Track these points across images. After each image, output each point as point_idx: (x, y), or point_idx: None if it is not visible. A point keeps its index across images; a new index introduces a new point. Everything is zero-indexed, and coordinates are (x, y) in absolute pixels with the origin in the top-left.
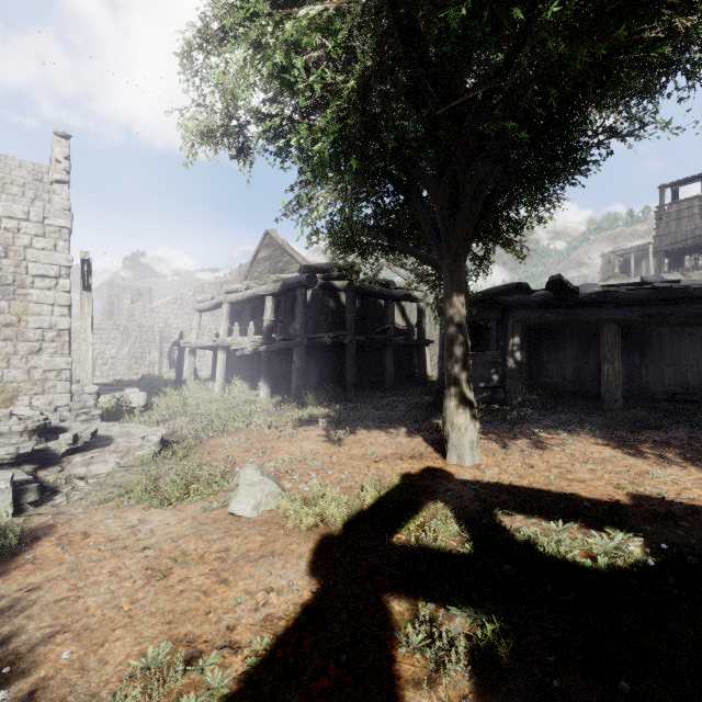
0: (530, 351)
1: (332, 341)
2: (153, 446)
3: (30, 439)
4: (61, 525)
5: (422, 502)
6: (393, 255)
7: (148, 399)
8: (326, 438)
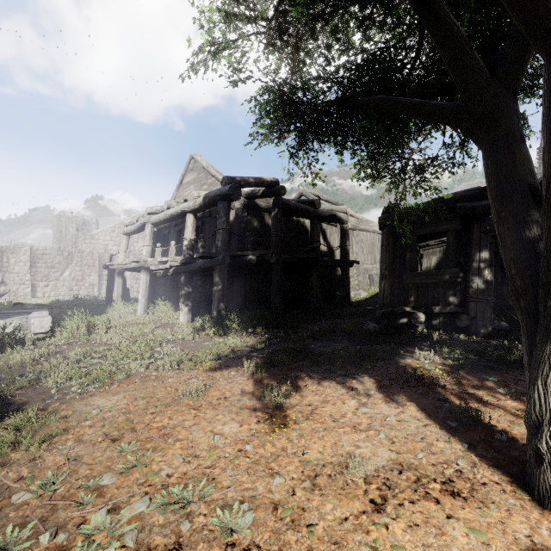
0: None
1: (257, 261)
2: None
3: None
4: None
5: None
6: (346, 132)
7: (53, 324)
8: (255, 400)
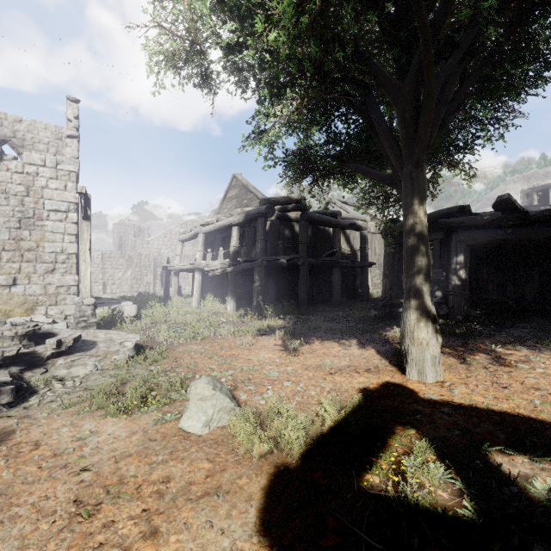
0: (470, 270)
1: (288, 263)
2: (127, 352)
3: (20, 343)
4: (20, 432)
5: (390, 428)
6: (343, 179)
7: (138, 311)
8: (282, 347)
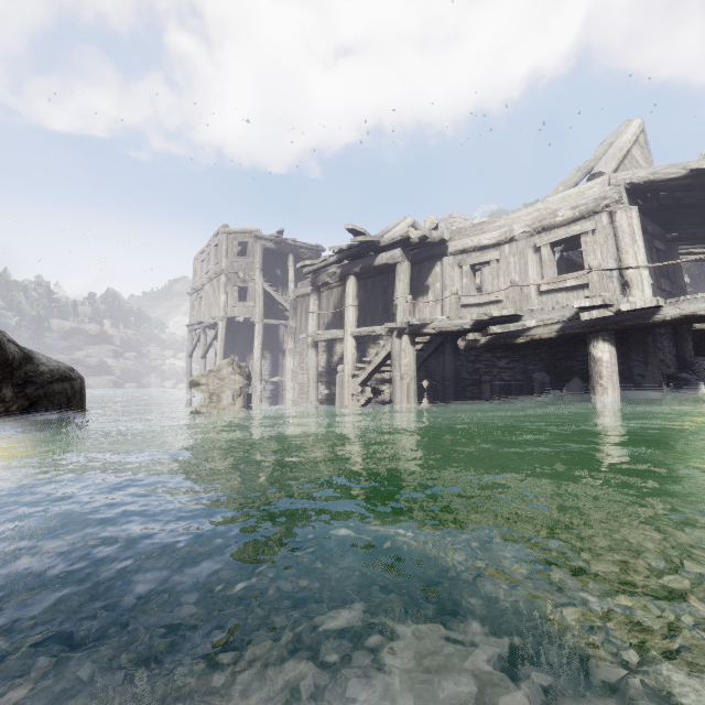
0: None
1: None
2: None
3: None
4: None
5: None
6: None
7: None
8: None
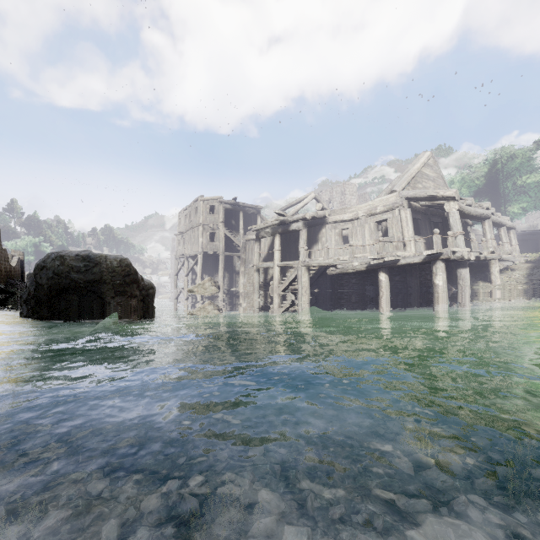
0: None
1: None
2: None
3: None
4: None
5: None
6: None
7: None
8: None
